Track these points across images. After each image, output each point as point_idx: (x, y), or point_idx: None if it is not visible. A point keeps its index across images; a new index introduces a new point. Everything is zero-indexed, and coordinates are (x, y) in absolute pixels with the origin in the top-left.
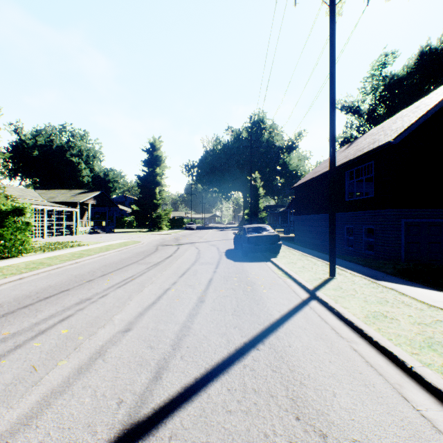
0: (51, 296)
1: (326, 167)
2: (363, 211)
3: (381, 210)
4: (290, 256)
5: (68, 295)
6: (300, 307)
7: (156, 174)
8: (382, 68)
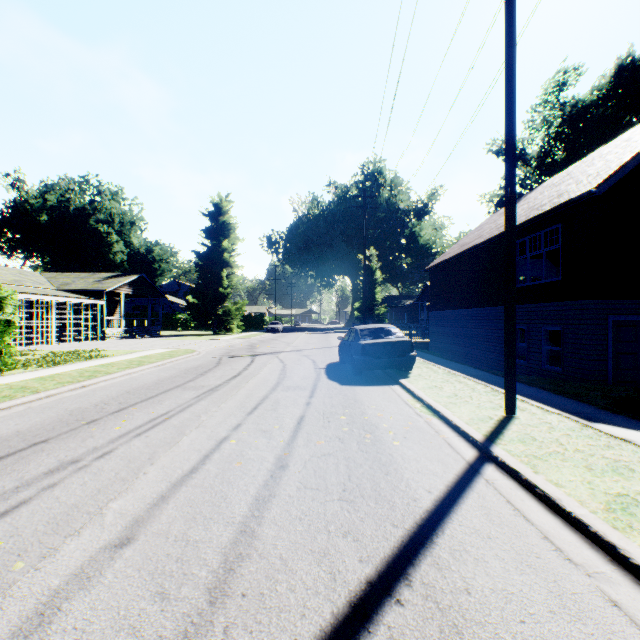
0: (9, 455)
1: (480, 236)
2: (543, 303)
3: (573, 302)
4: (430, 375)
5: (42, 452)
6: (467, 481)
7: (223, 250)
8: (560, 91)
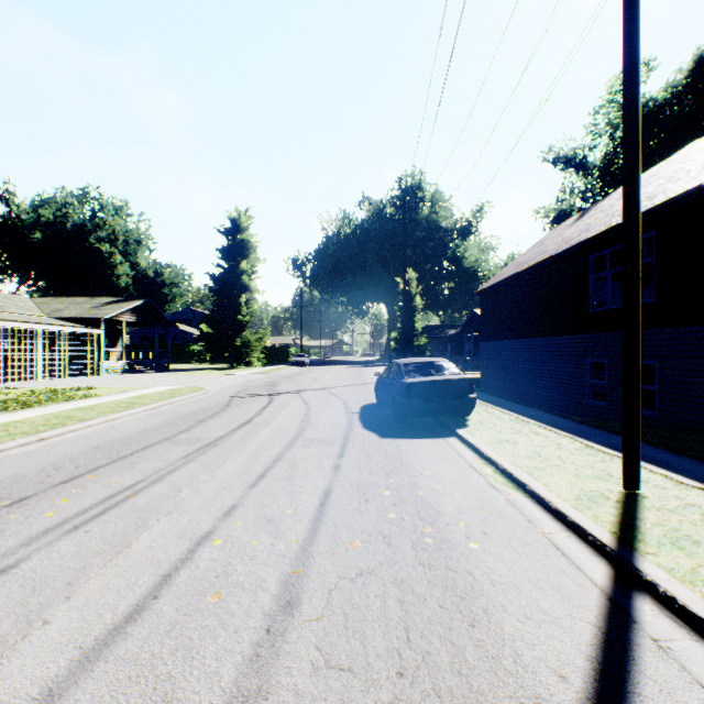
0: None
1: (543, 252)
2: None
3: (673, 329)
4: (494, 423)
5: None
6: (621, 644)
7: (242, 272)
8: None
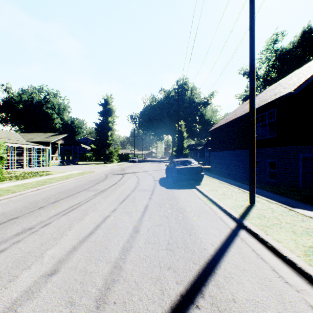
0: None
1: (235, 115)
2: (267, 148)
3: (282, 147)
4: (211, 184)
5: (14, 223)
6: (231, 239)
7: (109, 122)
8: (274, 43)
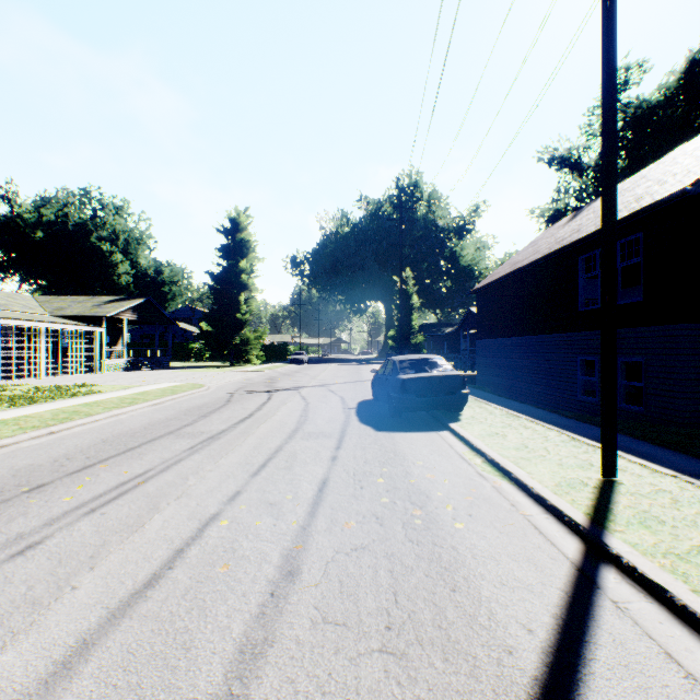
0: None
1: (536, 252)
2: (619, 329)
3: (659, 327)
4: (486, 417)
5: None
6: (584, 605)
7: (241, 271)
8: (621, 90)
